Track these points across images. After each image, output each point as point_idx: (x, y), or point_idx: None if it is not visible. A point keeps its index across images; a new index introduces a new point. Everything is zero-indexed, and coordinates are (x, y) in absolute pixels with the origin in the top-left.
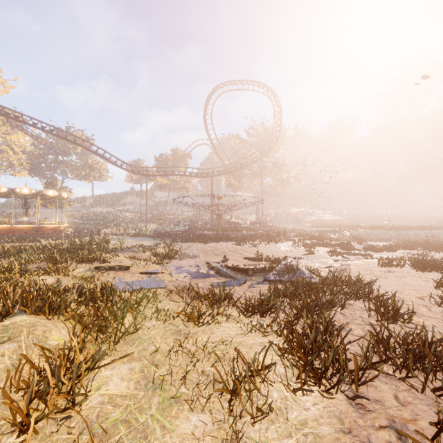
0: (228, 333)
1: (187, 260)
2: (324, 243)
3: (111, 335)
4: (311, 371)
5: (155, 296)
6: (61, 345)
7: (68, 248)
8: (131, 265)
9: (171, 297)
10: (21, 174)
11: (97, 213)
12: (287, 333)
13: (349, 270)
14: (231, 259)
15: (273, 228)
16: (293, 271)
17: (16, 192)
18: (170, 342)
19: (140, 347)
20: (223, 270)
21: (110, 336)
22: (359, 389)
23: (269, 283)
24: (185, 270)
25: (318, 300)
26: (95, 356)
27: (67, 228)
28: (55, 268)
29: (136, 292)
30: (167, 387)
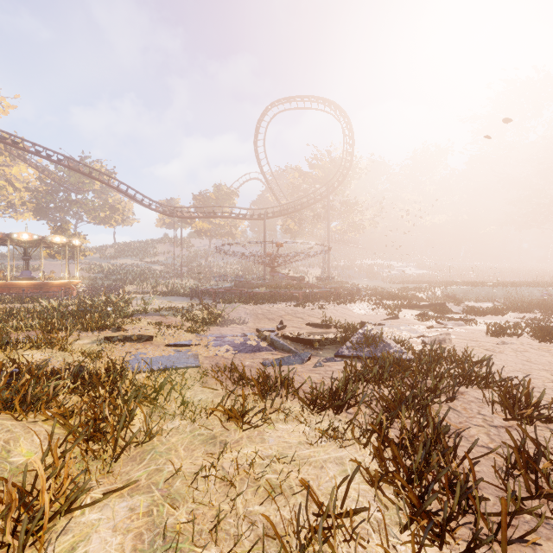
0: (287, 441)
1: (231, 327)
2: (410, 304)
3: (110, 445)
4: (424, 519)
5: (182, 381)
6: (30, 464)
7: (73, 310)
8: (155, 334)
9: (205, 381)
10: (24, 217)
11: (120, 266)
12: (379, 448)
13: (449, 342)
14: (290, 325)
15: (342, 285)
16: (375, 343)
17: (13, 239)
18: (199, 458)
19: (152, 465)
20: (280, 341)
21: (109, 445)
22: (507, 552)
23: (344, 362)
24: (228, 342)
25: (414, 387)
26: (71, 491)
27: (80, 285)
28: (47, 340)
29: (157, 374)
30: (186, 546)
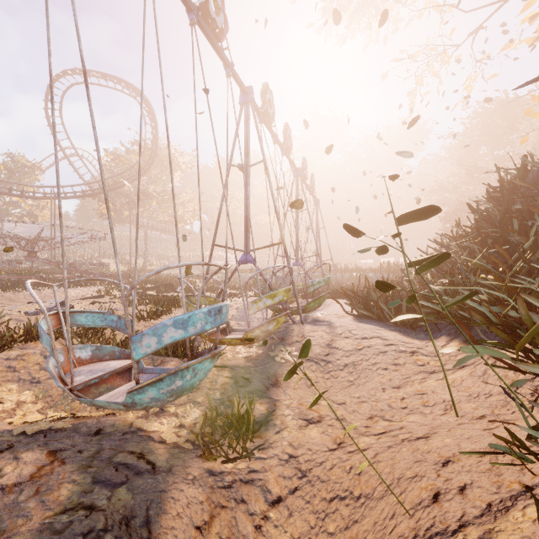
0: None
1: None
2: None
3: None
4: None
5: None
6: None
7: None
8: None
9: None
10: None
11: None
12: None
13: None
14: None
15: (139, 273)
16: None
17: None
18: None
19: None
20: None
21: None
22: None
23: None
24: None
25: None
26: None
27: None
28: None
29: None
30: None
